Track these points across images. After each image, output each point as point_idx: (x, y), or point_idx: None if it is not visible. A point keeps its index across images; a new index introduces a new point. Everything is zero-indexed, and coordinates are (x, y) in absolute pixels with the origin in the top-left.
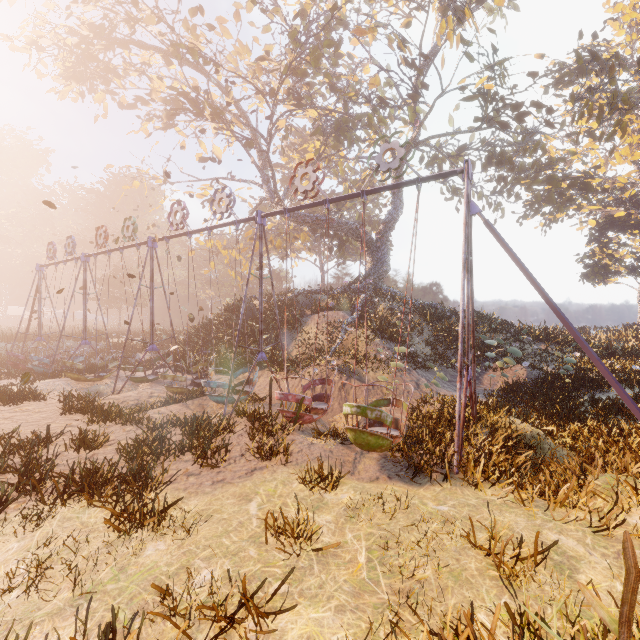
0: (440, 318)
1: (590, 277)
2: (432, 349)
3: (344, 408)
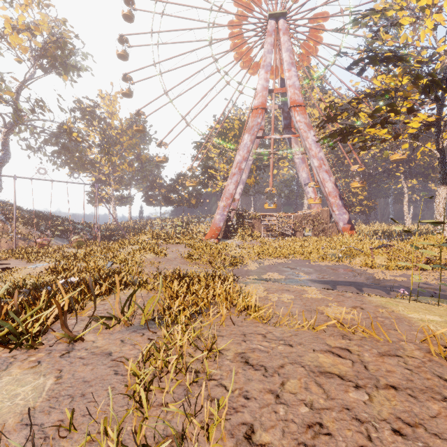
0: (47, 218)
1: (92, 202)
2: (50, 231)
3: (75, 237)
